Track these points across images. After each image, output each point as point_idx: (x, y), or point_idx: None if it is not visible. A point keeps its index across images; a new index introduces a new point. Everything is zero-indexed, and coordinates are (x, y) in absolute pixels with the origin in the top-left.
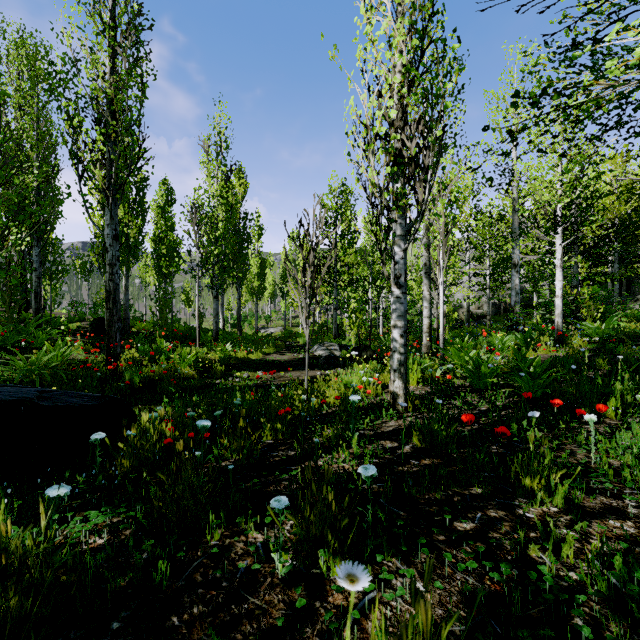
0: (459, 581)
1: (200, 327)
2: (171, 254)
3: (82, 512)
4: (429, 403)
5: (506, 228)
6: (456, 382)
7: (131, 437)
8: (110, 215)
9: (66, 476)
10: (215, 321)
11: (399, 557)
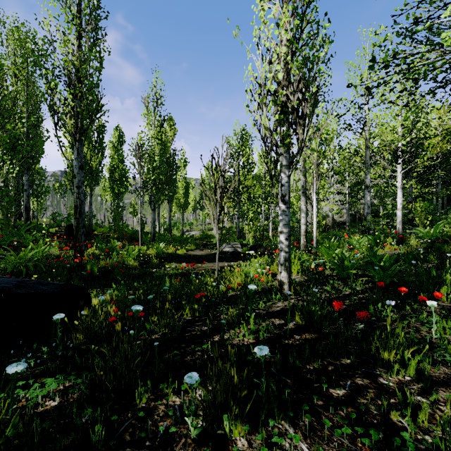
0: (336, 443)
1: (142, 231)
2: (122, 179)
3: (42, 378)
4: (307, 288)
5: (360, 160)
6: (326, 272)
7: (84, 317)
8: (77, 151)
9: (34, 347)
10: (153, 227)
11: (287, 420)
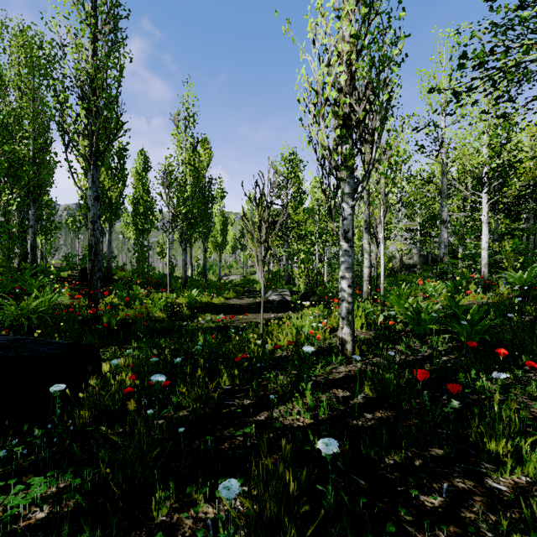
0: None
1: (172, 275)
2: (147, 213)
3: (30, 474)
4: (375, 348)
5: (434, 190)
6: (397, 327)
7: (90, 388)
8: (92, 179)
9: (24, 429)
10: (184, 270)
11: None
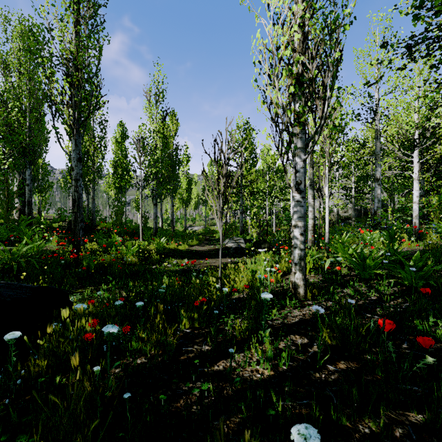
0: None
1: (145, 226)
2: (125, 174)
3: None
4: (326, 292)
5: (366, 153)
6: (342, 271)
7: (47, 335)
8: (75, 143)
9: None
10: (155, 222)
11: None
